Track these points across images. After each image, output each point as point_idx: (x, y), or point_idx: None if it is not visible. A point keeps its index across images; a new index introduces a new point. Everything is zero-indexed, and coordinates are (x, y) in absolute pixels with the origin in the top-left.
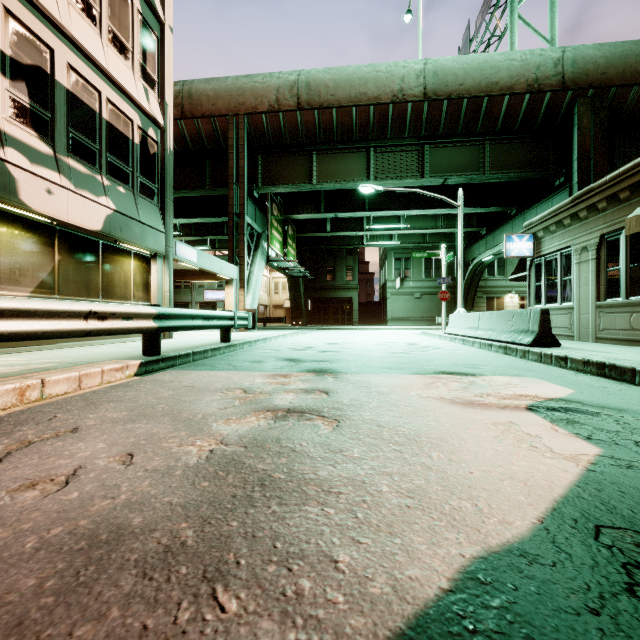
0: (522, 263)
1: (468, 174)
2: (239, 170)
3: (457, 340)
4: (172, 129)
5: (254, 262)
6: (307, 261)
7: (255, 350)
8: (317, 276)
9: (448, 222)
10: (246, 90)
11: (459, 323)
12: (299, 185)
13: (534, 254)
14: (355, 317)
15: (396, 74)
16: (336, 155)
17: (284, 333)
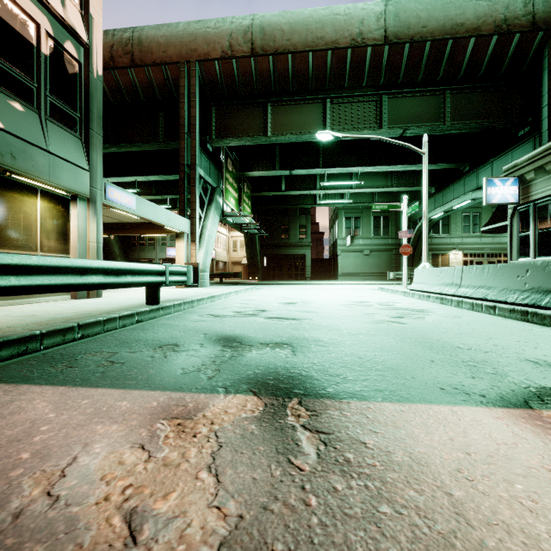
0: (498, 212)
1: (428, 125)
2: (191, 119)
3: (431, 298)
4: (100, 50)
5: (207, 216)
6: (263, 220)
7: (187, 316)
8: (272, 234)
9: (398, 181)
10: (198, 36)
11: (429, 279)
12: (253, 137)
13: (519, 200)
14: (308, 273)
15: (355, 17)
16: (291, 106)
17: (236, 289)
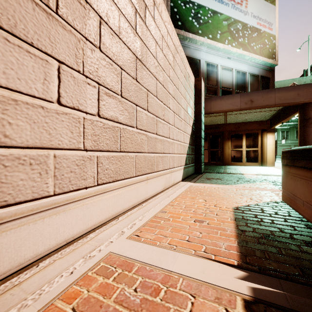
0: None
1: None
2: None
3: None
4: None
5: None
6: None
7: None
8: None
9: None
10: None
11: None
12: None
13: None
14: None
15: (302, 81)
16: None
17: None
